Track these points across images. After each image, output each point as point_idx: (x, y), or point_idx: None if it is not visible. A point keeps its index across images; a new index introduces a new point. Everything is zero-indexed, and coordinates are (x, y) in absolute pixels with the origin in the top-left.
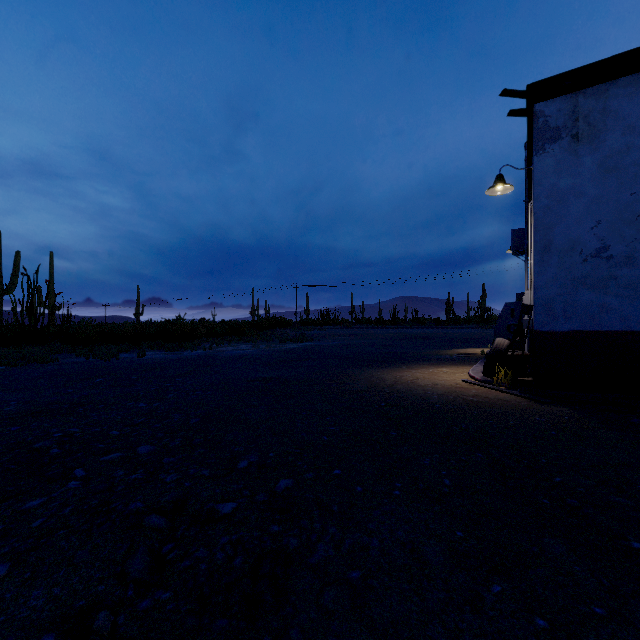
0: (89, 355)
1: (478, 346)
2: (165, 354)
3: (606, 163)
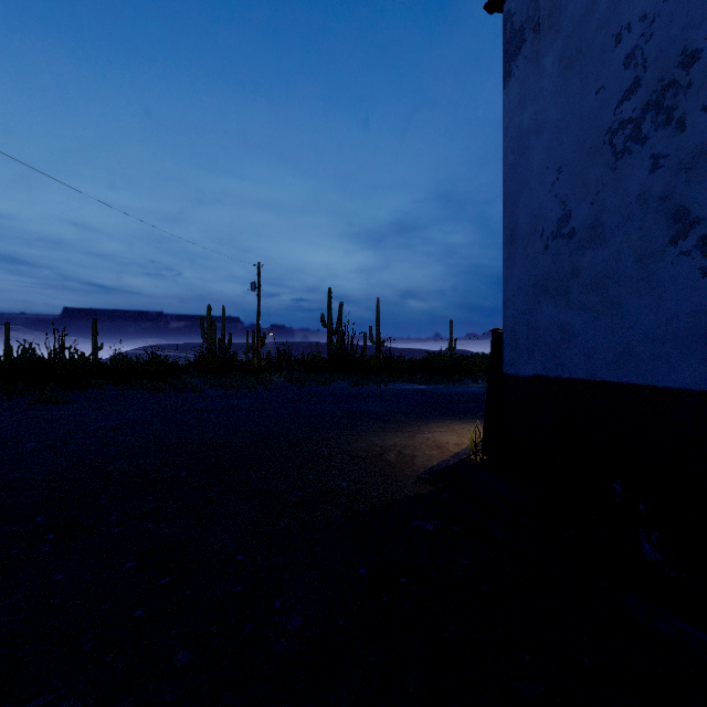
0: (349, 382)
1: None
2: (406, 386)
3: (568, 50)
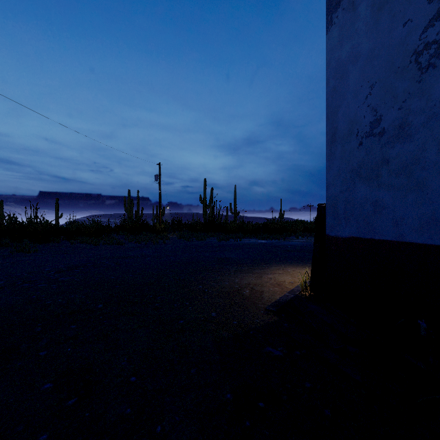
0: (217, 238)
1: None
2: (253, 241)
3: None
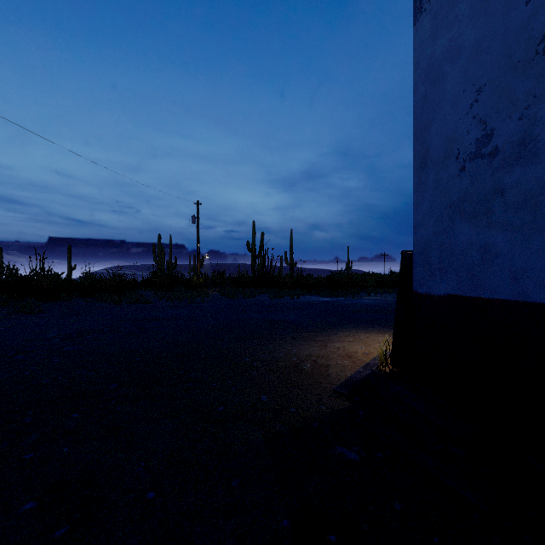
0: (269, 295)
1: None
2: (314, 298)
3: None
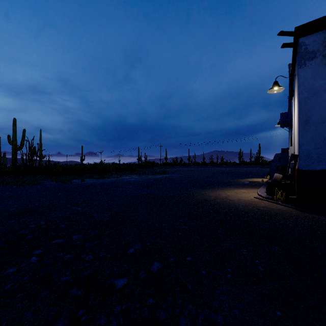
0: (57, 180)
1: (258, 177)
2: (94, 180)
3: None
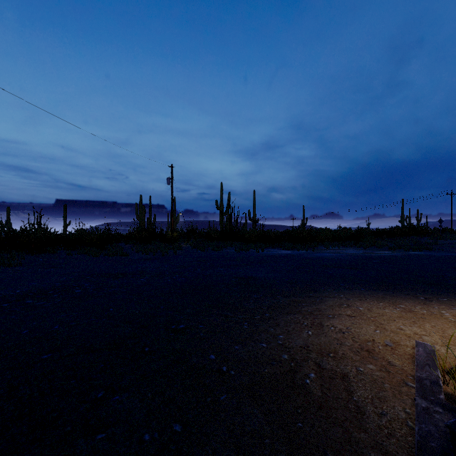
0: (236, 248)
1: None
2: (277, 251)
3: None
